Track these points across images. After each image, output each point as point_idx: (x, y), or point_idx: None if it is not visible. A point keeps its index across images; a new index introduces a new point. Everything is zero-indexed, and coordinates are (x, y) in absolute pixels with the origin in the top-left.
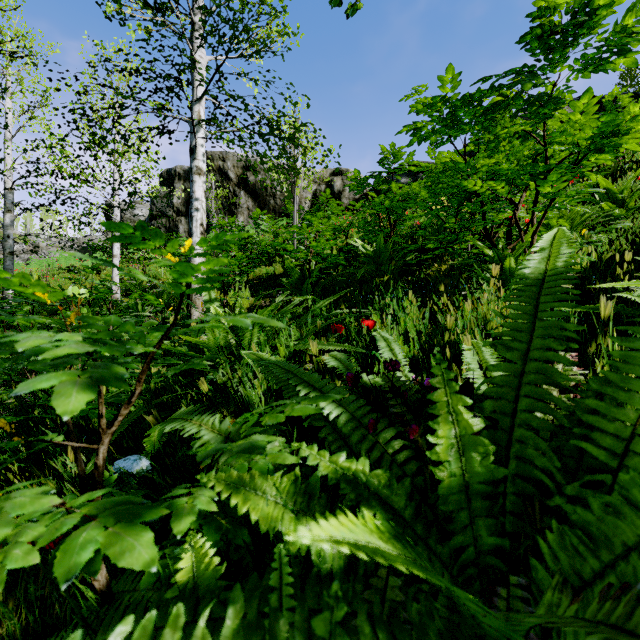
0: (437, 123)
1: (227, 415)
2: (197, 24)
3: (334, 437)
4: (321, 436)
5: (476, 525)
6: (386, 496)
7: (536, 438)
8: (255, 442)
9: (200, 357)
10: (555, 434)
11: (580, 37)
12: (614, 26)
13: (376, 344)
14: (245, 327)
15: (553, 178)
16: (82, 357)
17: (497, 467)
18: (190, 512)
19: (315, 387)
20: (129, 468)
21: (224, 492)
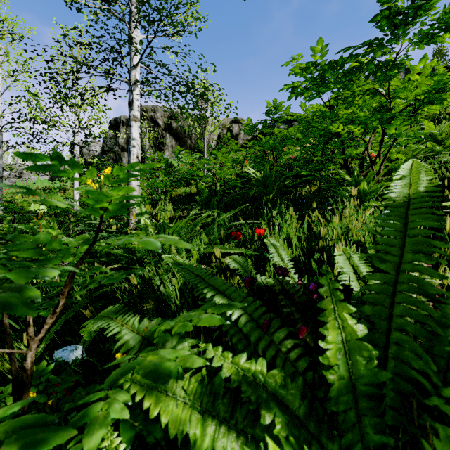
0: (310, 82)
1: (151, 303)
2: (134, 12)
3: (235, 330)
4: (224, 330)
5: (363, 424)
6: (282, 396)
7: (412, 342)
8: (161, 364)
9: (132, 257)
10: (430, 339)
11: (418, 17)
12: (443, 9)
13: (265, 246)
14: (154, 249)
15: (397, 123)
16: (0, 278)
17: (381, 371)
18: (102, 423)
19: (219, 290)
20: (66, 356)
21: (138, 393)
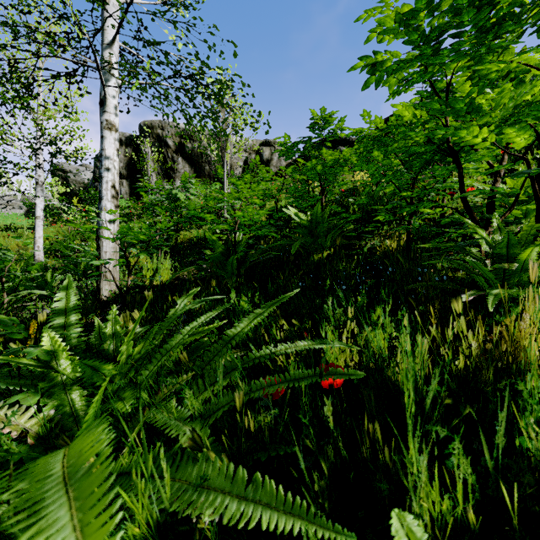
0: (415, 46)
1: None
2: None
3: None
4: None
5: None
6: None
7: None
8: None
9: None
10: None
11: None
12: None
13: None
14: None
15: None
16: None
17: None
18: None
19: None
20: None
21: None
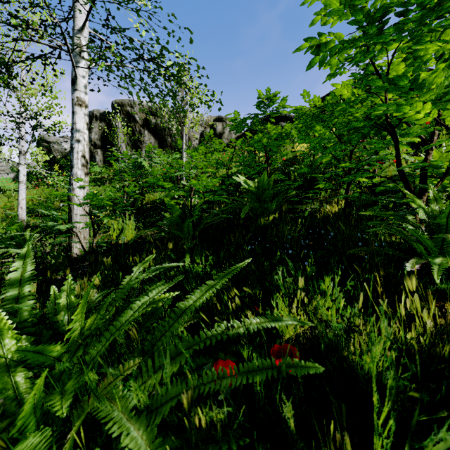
0: (359, 26)
1: None
2: None
3: None
4: None
5: None
6: None
7: None
8: None
9: None
10: None
11: None
12: None
13: None
14: None
15: None
16: None
17: None
18: None
19: None
20: None
21: None
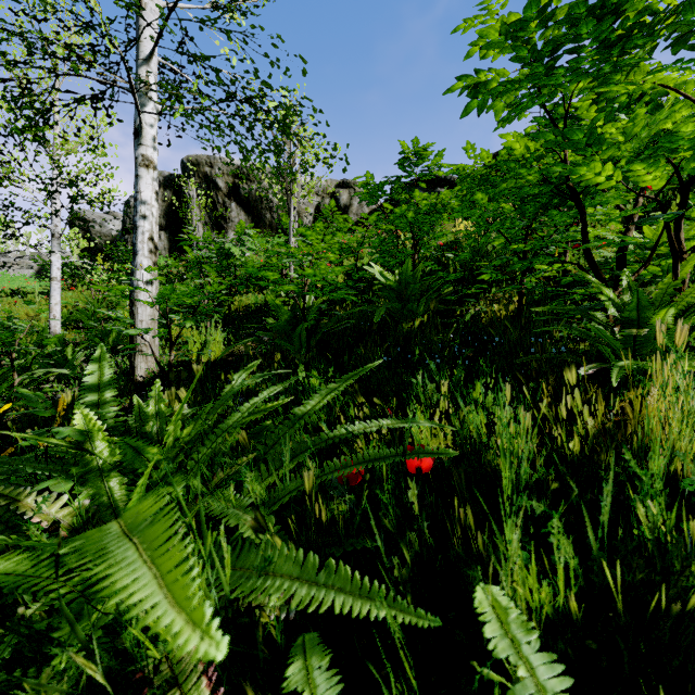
0: (524, 64)
1: None
2: None
3: None
4: None
5: None
6: None
7: None
8: None
9: None
10: None
11: None
12: None
13: None
14: None
15: None
16: None
17: None
18: None
19: None
20: None
21: None
